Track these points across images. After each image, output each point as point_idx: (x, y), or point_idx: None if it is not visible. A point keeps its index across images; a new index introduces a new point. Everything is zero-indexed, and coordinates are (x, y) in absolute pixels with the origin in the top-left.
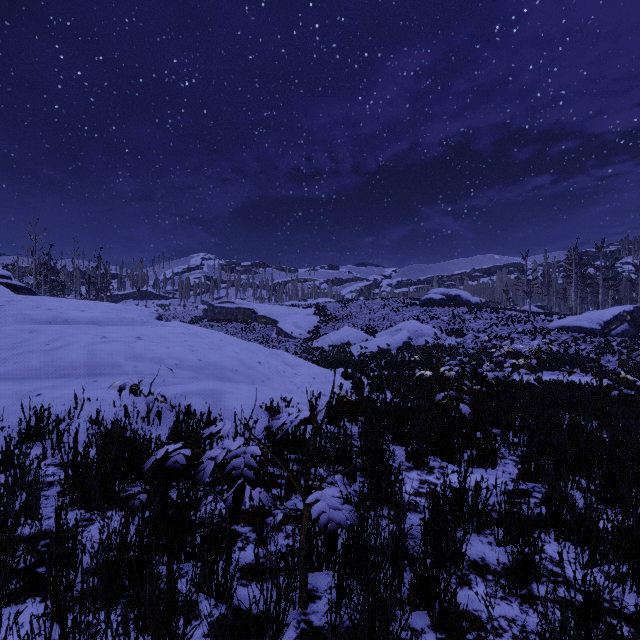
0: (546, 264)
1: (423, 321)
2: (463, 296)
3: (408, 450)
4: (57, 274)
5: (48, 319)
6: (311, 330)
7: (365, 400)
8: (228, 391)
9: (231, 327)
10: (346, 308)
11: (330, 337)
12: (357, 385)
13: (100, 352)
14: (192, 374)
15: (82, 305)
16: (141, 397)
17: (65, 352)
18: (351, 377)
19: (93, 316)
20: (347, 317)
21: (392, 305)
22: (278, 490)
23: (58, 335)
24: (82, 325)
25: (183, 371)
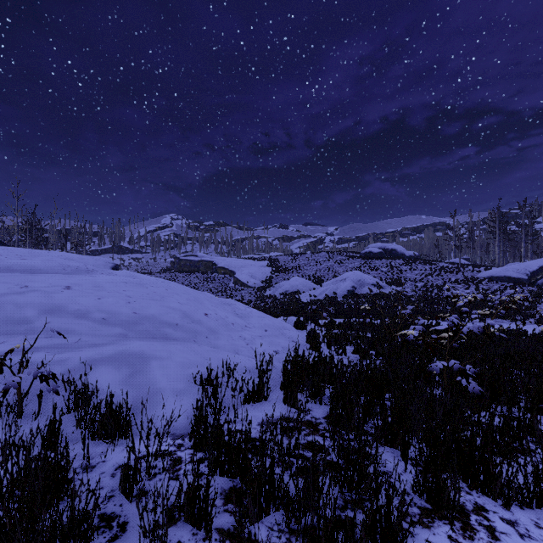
0: (471, 222)
1: (364, 272)
2: (398, 250)
3: (418, 475)
4: (42, 231)
5: None
6: (264, 280)
7: (328, 365)
8: (154, 356)
9: (194, 277)
10: (295, 260)
11: (281, 286)
12: (312, 338)
13: (7, 305)
14: (120, 330)
15: (28, 253)
16: (28, 369)
17: None
18: (303, 326)
19: (32, 264)
20: (296, 268)
21: (336, 258)
22: None
23: None
24: (10, 273)
25: (110, 327)
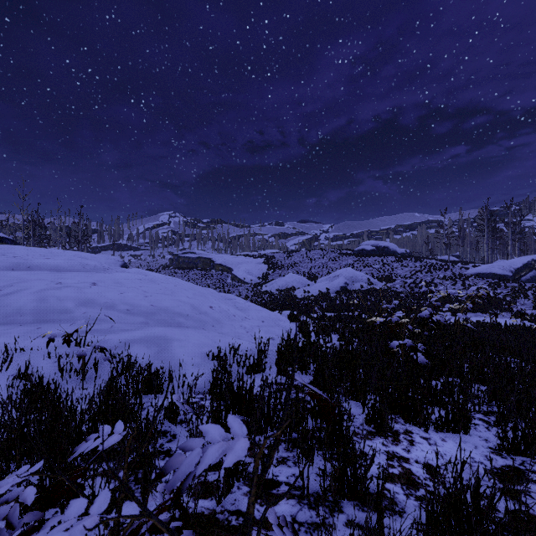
0: (461, 220)
1: (357, 269)
2: (391, 247)
3: (368, 411)
4: (44, 229)
5: (11, 266)
6: (261, 276)
7: (314, 346)
8: (175, 338)
9: (192, 274)
10: (291, 257)
11: (277, 282)
12: (303, 328)
13: (50, 298)
14: (142, 319)
15: (49, 253)
16: (81, 346)
17: (14, 298)
18: (297, 319)
19: (56, 263)
20: (291, 265)
21: (330, 255)
22: (217, 474)
23: (13, 281)
24: (42, 271)
25: (133, 316)
